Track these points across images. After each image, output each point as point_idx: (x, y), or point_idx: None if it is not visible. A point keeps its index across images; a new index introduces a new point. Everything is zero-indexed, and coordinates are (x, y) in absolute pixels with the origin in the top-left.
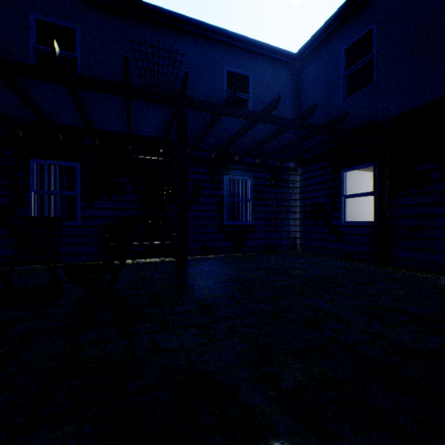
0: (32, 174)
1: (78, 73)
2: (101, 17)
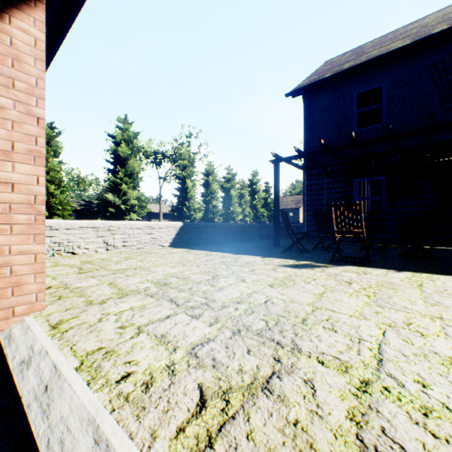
0: (354, 189)
1: (383, 115)
2: (400, 66)
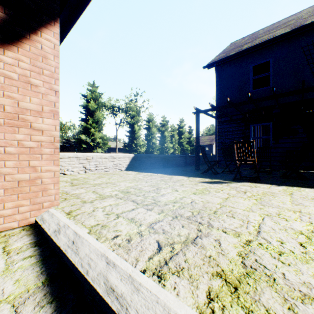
0: (250, 131)
1: (270, 80)
2: (282, 46)
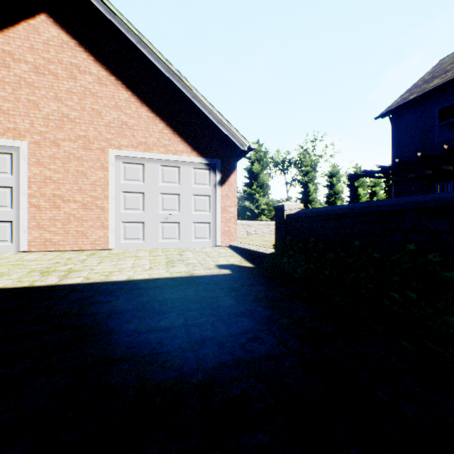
0: (435, 191)
1: None
2: None
